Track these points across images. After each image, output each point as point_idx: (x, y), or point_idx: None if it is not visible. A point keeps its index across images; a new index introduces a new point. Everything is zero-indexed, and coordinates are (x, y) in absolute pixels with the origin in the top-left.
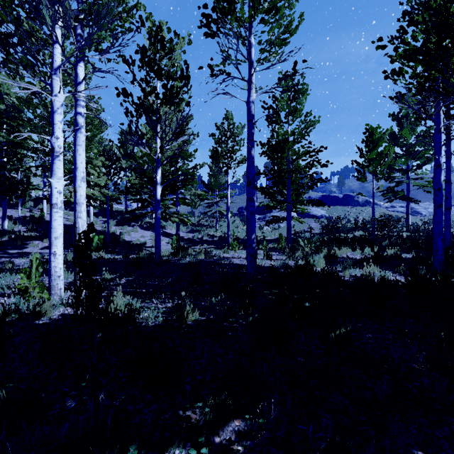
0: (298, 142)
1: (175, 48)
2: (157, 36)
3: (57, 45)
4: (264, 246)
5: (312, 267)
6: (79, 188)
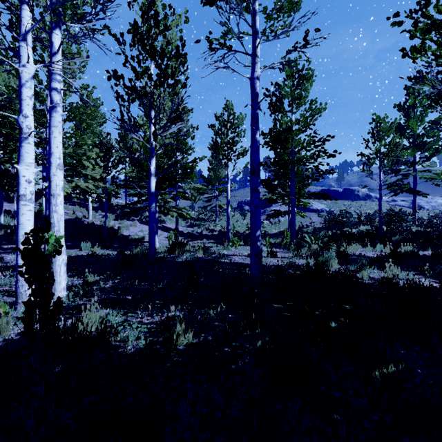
0: (302, 131)
1: (170, 25)
2: (150, 11)
3: (26, 6)
4: (267, 242)
5: (327, 269)
6: (54, 177)
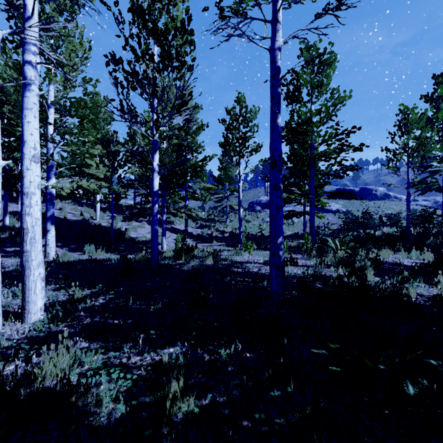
0: (323, 123)
1: None
2: None
3: None
4: (285, 247)
5: (368, 286)
6: (28, 171)
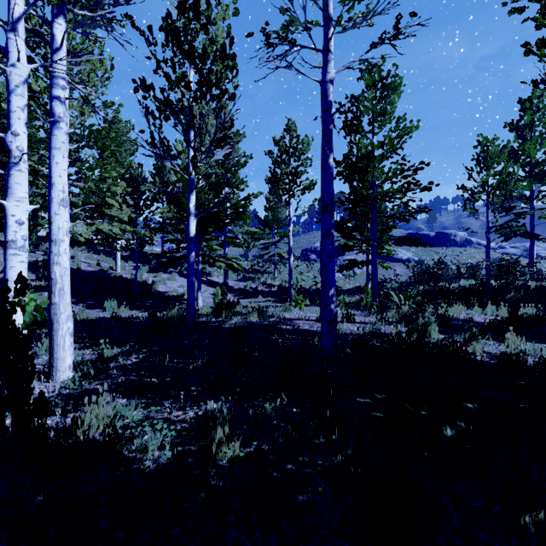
0: (387, 157)
1: (215, 18)
2: None
3: None
4: (342, 302)
5: (427, 342)
6: (56, 216)
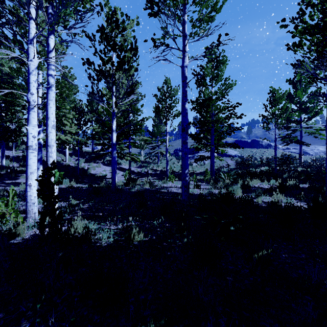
0: (219, 100)
1: (126, 27)
2: (113, 18)
3: (32, 21)
4: (194, 178)
5: (233, 196)
6: (50, 133)
